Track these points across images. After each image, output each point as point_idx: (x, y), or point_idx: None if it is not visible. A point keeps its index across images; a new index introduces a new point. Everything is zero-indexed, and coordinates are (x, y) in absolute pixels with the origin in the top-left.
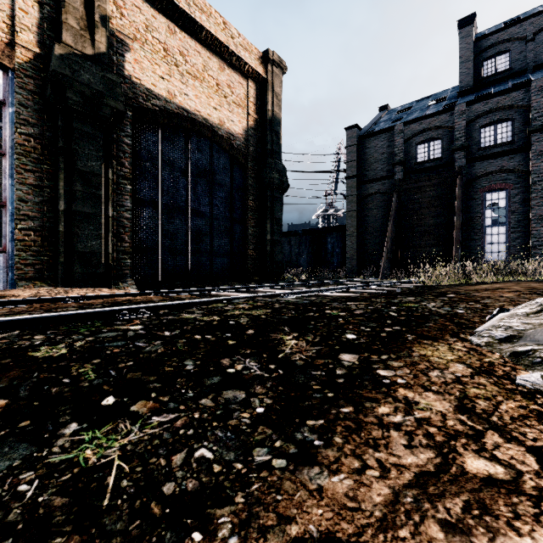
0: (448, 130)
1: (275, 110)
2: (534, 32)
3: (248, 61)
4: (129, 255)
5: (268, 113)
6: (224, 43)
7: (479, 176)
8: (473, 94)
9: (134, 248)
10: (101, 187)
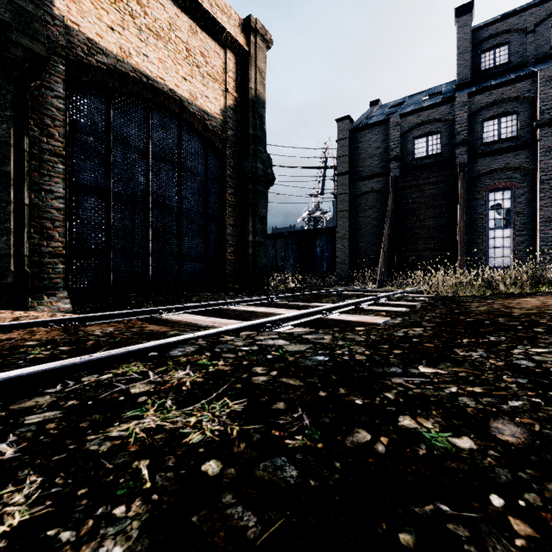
0: (448, 123)
1: (258, 89)
2: (534, 23)
3: (226, 26)
4: (61, 259)
5: (250, 91)
6: None
7: (482, 174)
8: (472, 87)
9: (70, 248)
10: (8, 160)
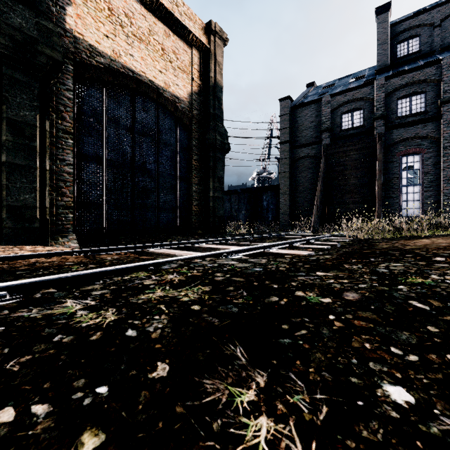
0: (369, 101)
1: (217, 78)
2: (440, 19)
3: (192, 30)
4: (70, 210)
5: (211, 79)
6: (169, 10)
7: (397, 142)
8: (389, 72)
9: (76, 202)
10: (35, 138)
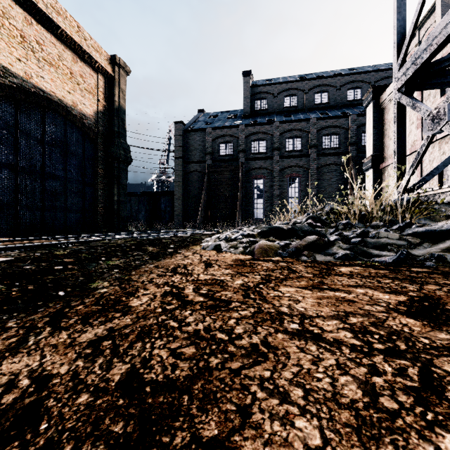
0: (236, 138)
1: (121, 102)
2: (277, 93)
3: (98, 60)
4: None
5: (115, 103)
6: (78, 43)
7: (251, 169)
8: (250, 119)
9: None
10: None
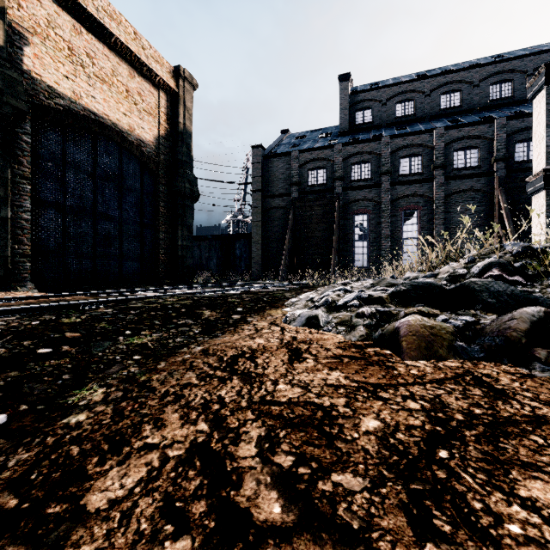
0: (330, 162)
1: (186, 124)
2: (386, 99)
3: (159, 73)
4: (28, 258)
5: (179, 125)
6: (135, 53)
7: (351, 202)
8: (349, 136)
9: (33, 250)
10: None
